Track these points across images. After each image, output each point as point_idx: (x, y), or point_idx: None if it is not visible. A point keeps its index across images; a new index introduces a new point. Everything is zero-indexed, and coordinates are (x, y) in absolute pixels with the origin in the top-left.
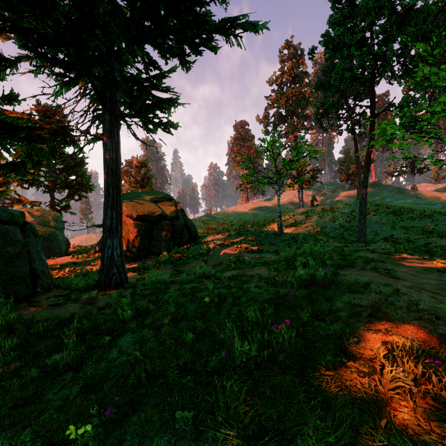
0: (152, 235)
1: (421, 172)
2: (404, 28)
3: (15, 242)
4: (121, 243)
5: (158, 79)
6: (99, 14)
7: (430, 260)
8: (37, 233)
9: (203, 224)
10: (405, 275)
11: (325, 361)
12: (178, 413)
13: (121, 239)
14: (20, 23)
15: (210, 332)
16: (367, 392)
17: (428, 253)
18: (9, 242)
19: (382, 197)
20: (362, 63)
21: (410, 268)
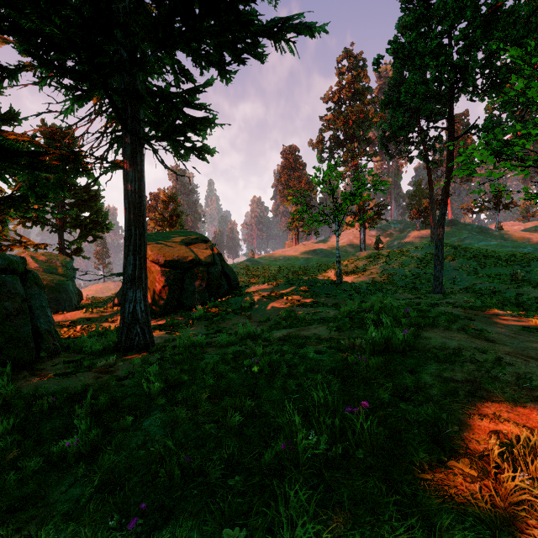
0: (183, 285)
1: (508, 208)
2: (490, 33)
3: (14, 295)
4: (146, 296)
5: (191, 93)
6: (118, 9)
7: (527, 317)
8: (42, 284)
9: (244, 270)
10: (502, 337)
11: (418, 459)
12: (226, 532)
13: (146, 291)
14: (20, 23)
15: (260, 412)
16: (479, 505)
17: (520, 307)
18: (6, 295)
19: (461, 238)
20: (438, 75)
21: (505, 327)
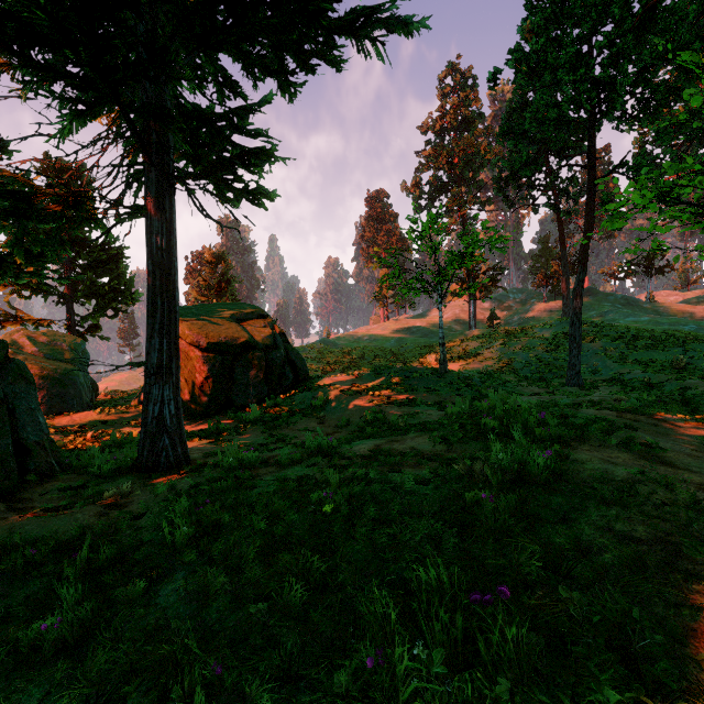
0: (233, 376)
1: (662, 273)
2: (644, 38)
3: None
4: (177, 394)
5: (242, 115)
6: None
7: None
8: (31, 377)
9: (316, 355)
10: (682, 458)
11: (601, 701)
12: None
13: (177, 386)
14: None
15: (334, 582)
16: None
17: (686, 405)
18: None
19: (602, 312)
20: (575, 95)
21: (680, 440)
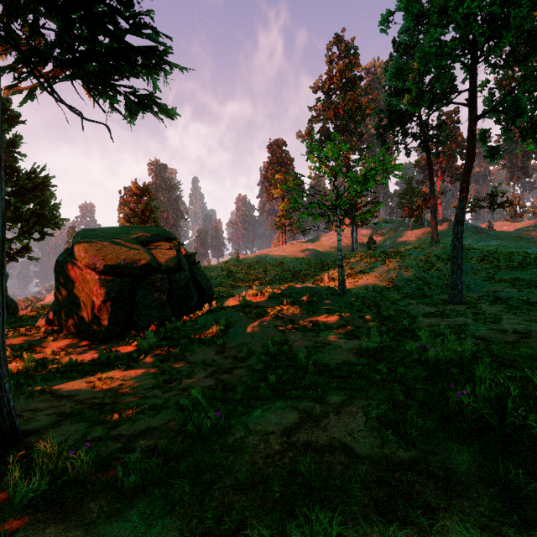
0: (134, 299)
1: (503, 207)
2: None
3: None
4: None
5: (125, 2)
6: None
7: None
8: None
9: (226, 272)
10: None
11: None
12: None
13: None
14: None
15: None
16: None
17: None
18: None
19: None
20: (461, 35)
21: None
